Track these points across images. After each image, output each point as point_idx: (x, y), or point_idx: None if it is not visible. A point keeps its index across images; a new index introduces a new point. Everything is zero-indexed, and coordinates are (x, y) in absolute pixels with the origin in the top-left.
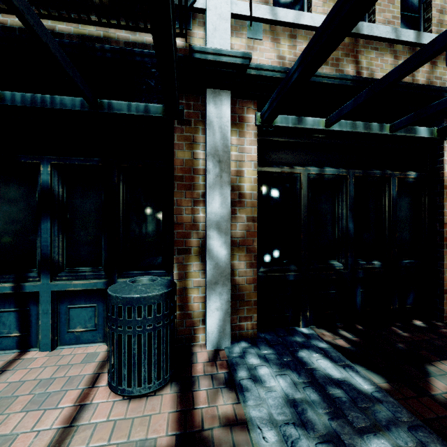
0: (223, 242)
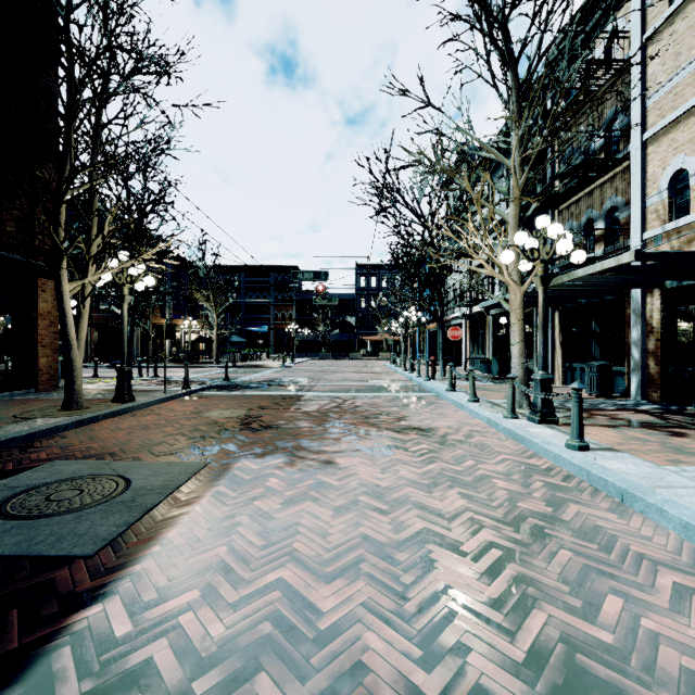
0: (637, 351)
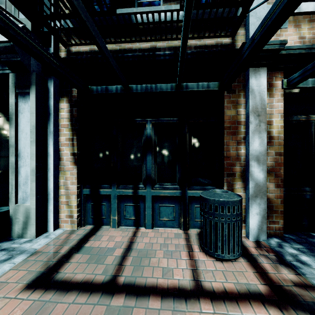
0: (261, 169)
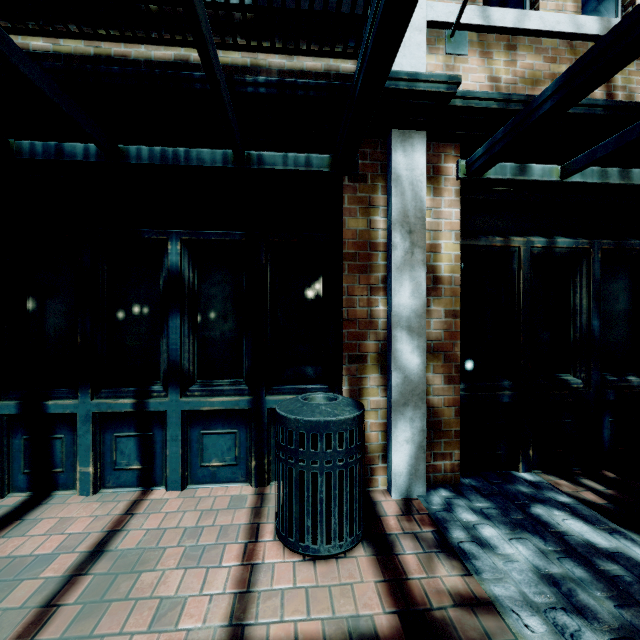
0: (415, 346)
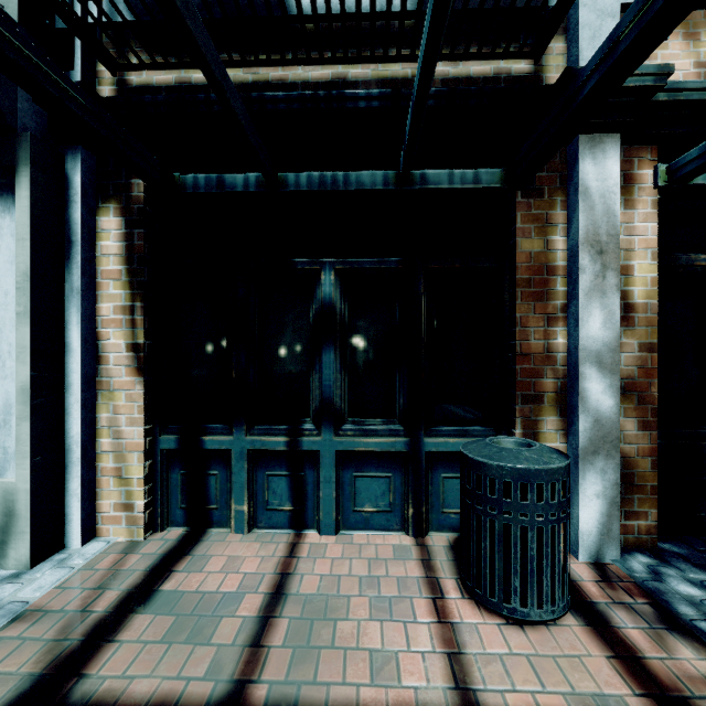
0: (606, 385)
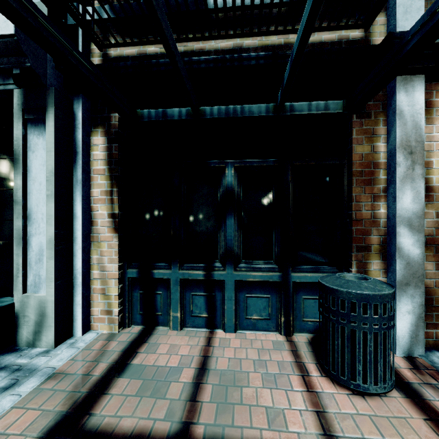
0: (415, 240)
